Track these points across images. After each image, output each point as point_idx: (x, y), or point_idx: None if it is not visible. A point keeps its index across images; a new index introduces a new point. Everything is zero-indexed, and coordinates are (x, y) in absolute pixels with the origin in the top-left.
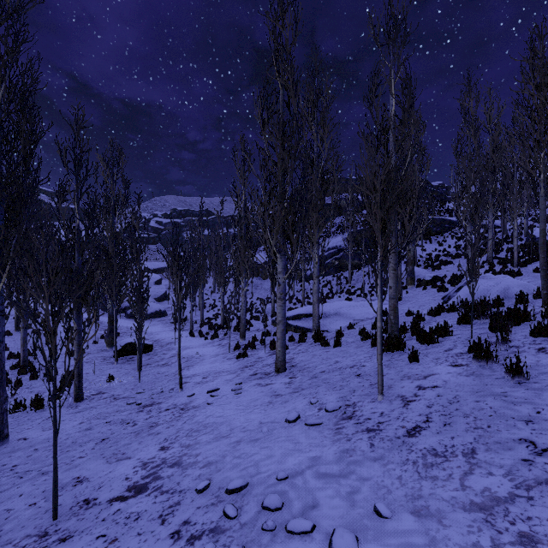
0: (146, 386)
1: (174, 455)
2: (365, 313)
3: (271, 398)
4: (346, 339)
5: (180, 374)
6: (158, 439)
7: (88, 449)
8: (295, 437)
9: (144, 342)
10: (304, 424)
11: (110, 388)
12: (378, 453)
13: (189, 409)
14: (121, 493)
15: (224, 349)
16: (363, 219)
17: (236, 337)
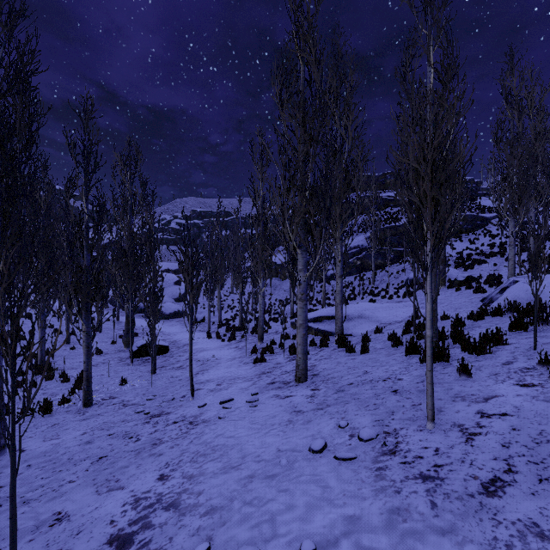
0: (158, 392)
1: (172, 491)
2: (392, 316)
3: (291, 415)
4: (373, 345)
5: (191, 381)
6: (159, 463)
7: (81, 471)
8: (323, 476)
9: (158, 343)
10: (333, 456)
11: (122, 392)
12: (446, 520)
13: (198, 424)
14: (99, 546)
15: (241, 352)
16: (386, 217)
17: (254, 340)
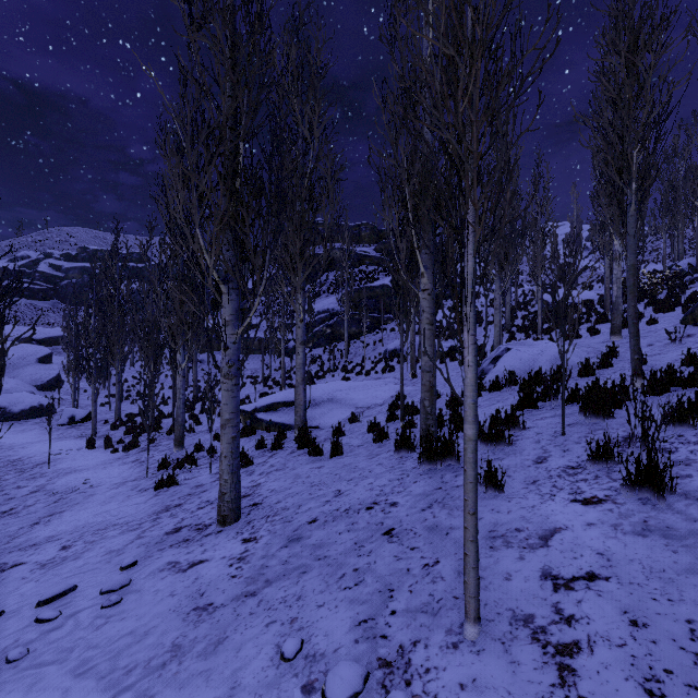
0: None
1: None
2: (371, 398)
3: (185, 626)
4: (349, 441)
5: None
6: None
7: None
8: None
9: None
10: None
11: None
12: None
13: None
14: None
15: (141, 470)
16: (361, 276)
17: (170, 445)
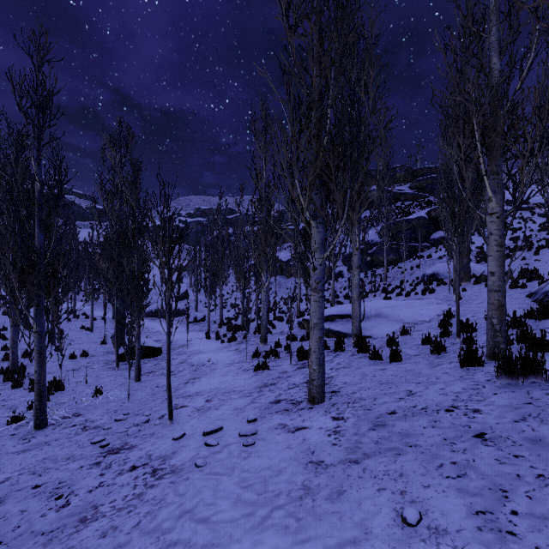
0: (134, 408)
1: None
2: (417, 315)
3: (307, 473)
4: (403, 350)
5: (169, 399)
6: None
7: None
8: None
9: (143, 346)
10: None
11: (91, 407)
12: None
13: (163, 476)
14: None
15: (241, 356)
16: (397, 211)
17: (256, 341)
